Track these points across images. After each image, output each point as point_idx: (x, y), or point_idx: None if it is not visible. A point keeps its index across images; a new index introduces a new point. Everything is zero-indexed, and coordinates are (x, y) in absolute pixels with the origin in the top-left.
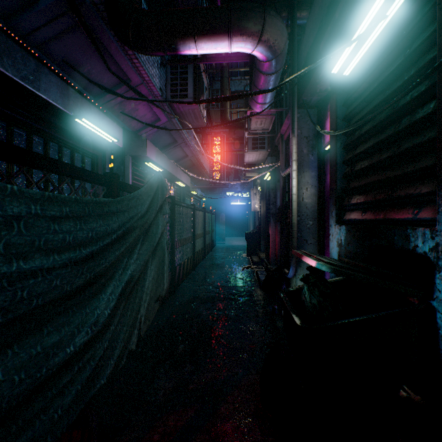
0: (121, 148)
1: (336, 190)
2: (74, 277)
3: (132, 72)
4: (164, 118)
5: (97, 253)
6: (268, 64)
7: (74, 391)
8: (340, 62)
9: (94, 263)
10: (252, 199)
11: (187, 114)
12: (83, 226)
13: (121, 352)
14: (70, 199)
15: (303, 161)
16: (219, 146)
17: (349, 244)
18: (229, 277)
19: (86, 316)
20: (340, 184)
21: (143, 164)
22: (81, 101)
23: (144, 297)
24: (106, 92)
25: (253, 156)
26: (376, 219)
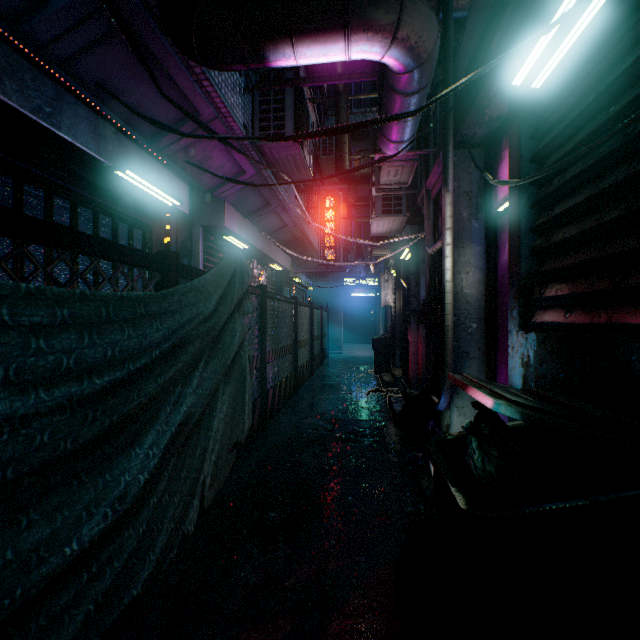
0: (187, 215)
1: (519, 274)
2: (80, 427)
3: (202, 101)
4: (250, 170)
5: (122, 382)
6: (407, 77)
7: (81, 616)
8: (528, 66)
9: (118, 400)
10: (382, 288)
11: (285, 164)
12: (97, 340)
13: (170, 539)
14: (70, 295)
15: (462, 230)
16: (332, 211)
17: (543, 363)
18: (348, 406)
19: (105, 488)
20: (526, 264)
21: (220, 237)
22: (126, 146)
23: (211, 445)
24: (163, 133)
25: (384, 224)
26: (593, 323)
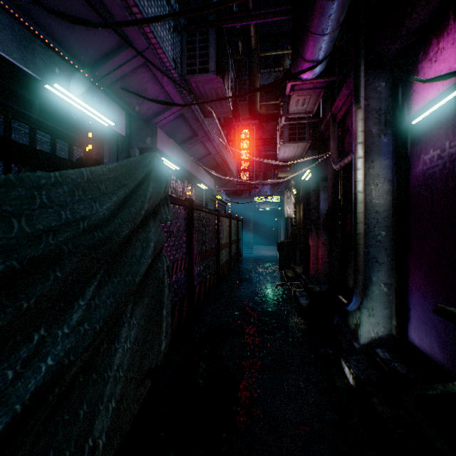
0: (126, 140)
1: None
2: None
3: (133, 30)
4: (180, 102)
5: None
6: None
7: None
8: None
9: None
10: (285, 203)
11: (208, 97)
12: None
13: None
14: None
15: (371, 144)
16: (247, 141)
17: None
18: (260, 298)
19: None
20: None
21: None
22: (58, 63)
23: (109, 389)
24: (101, 62)
25: (289, 150)
26: None
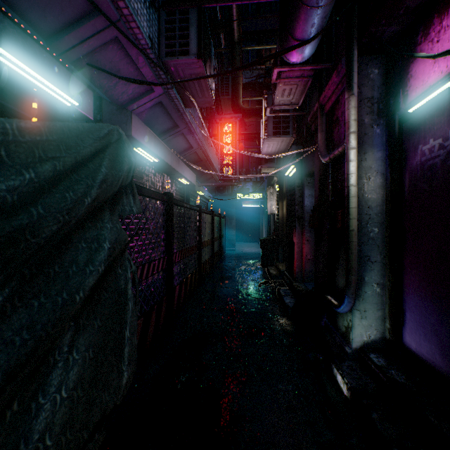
0: None
1: None
2: None
3: None
4: (158, 88)
5: None
6: None
7: None
8: None
9: None
10: (268, 200)
11: (189, 84)
12: None
13: None
14: None
15: (364, 135)
16: (230, 135)
17: None
18: (244, 298)
19: None
20: None
21: None
22: (1, 22)
23: None
24: (63, 32)
25: (274, 145)
26: None
